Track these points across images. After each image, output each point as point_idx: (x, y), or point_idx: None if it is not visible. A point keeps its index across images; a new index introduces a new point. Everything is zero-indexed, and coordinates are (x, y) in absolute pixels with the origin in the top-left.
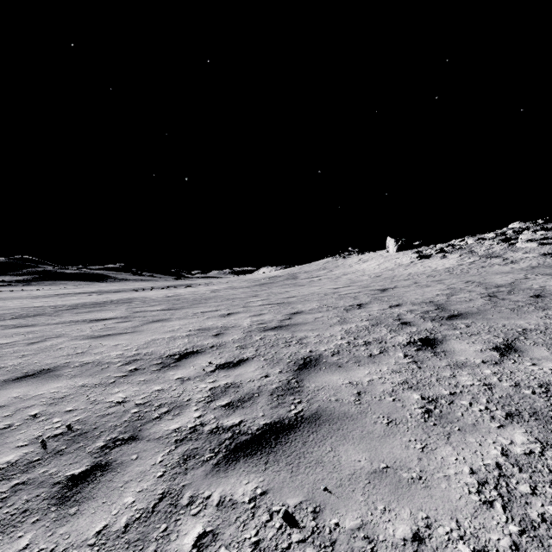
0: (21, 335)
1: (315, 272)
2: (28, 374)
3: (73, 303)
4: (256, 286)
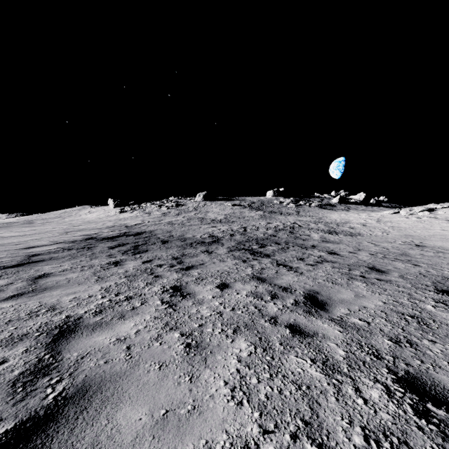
0: None
1: (51, 219)
2: None
3: None
4: None
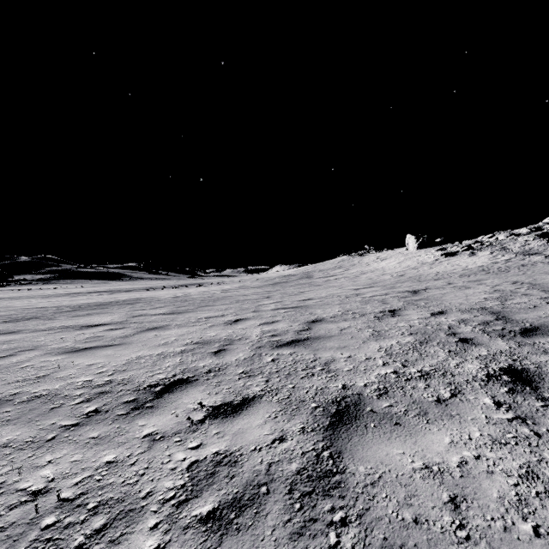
0: None
1: (330, 270)
2: None
3: (79, 303)
4: (269, 286)
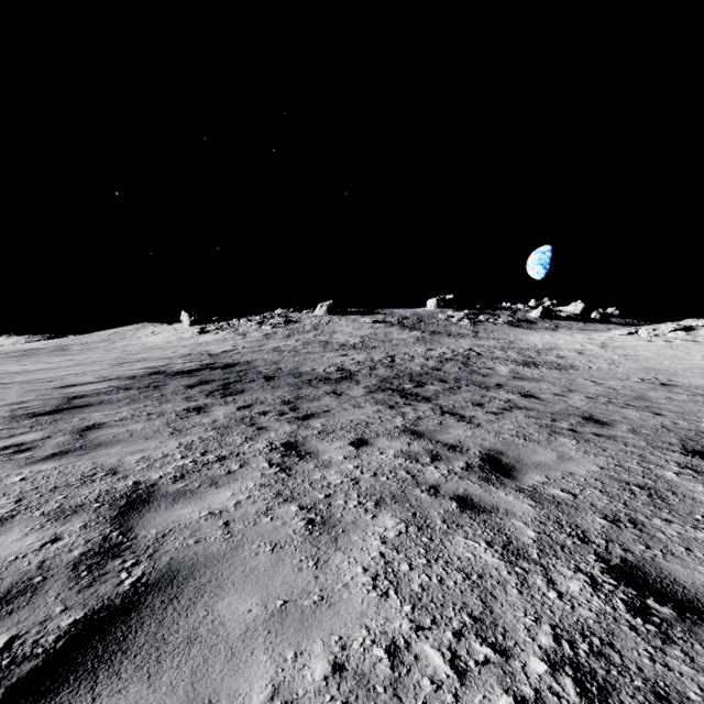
0: None
1: (94, 344)
2: None
3: None
4: (11, 358)
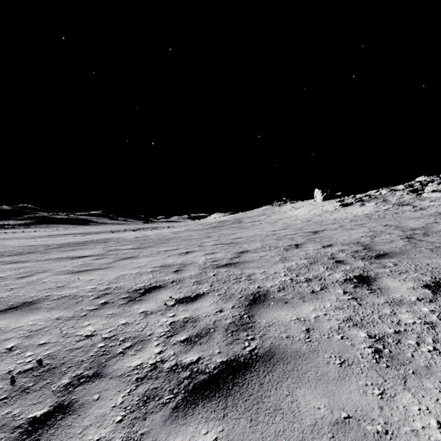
0: (13, 270)
1: (256, 217)
2: (13, 307)
3: (61, 242)
4: (209, 229)
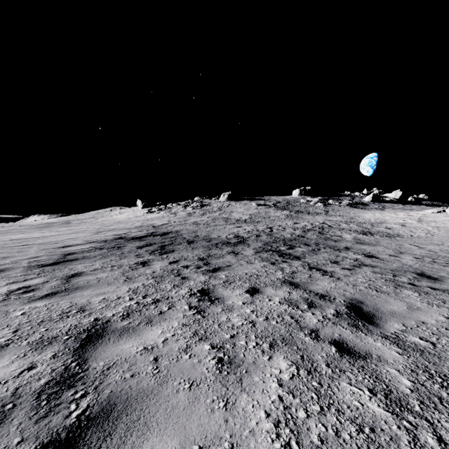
0: None
1: (85, 219)
2: None
3: None
4: (37, 228)
